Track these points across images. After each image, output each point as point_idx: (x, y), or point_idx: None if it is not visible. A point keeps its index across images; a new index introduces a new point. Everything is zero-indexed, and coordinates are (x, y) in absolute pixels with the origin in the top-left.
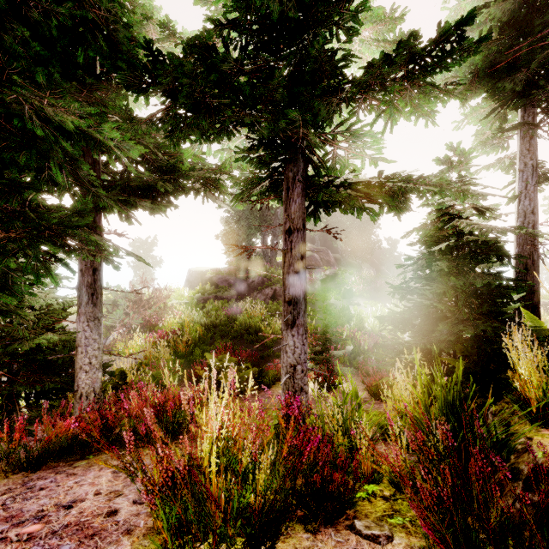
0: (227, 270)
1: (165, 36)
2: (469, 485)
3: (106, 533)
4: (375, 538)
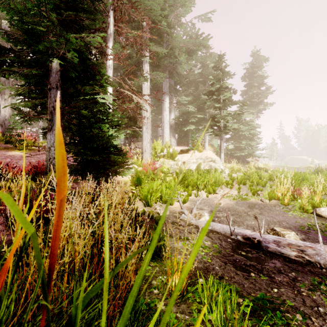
0: None
1: None
2: None
3: None
4: None
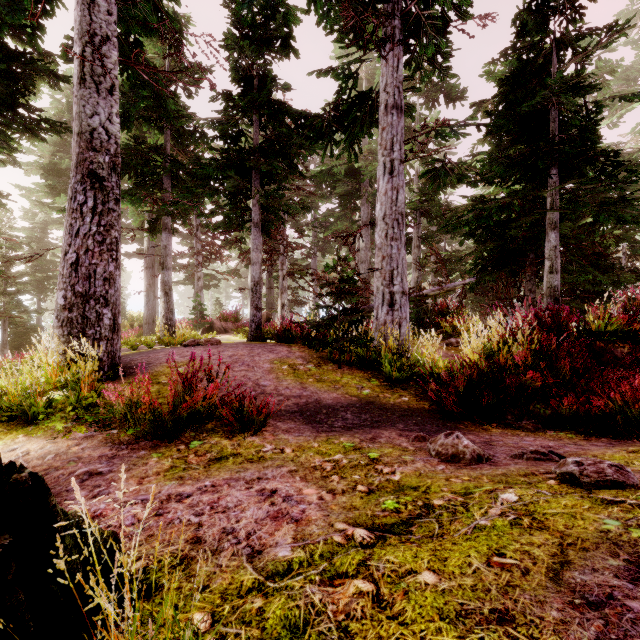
0: None
1: None
2: None
3: None
4: None
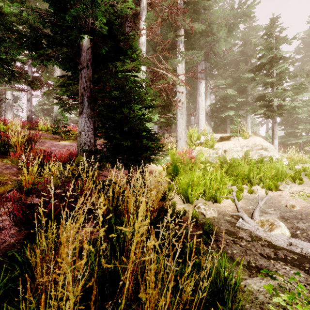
0: None
1: None
2: None
3: None
4: None
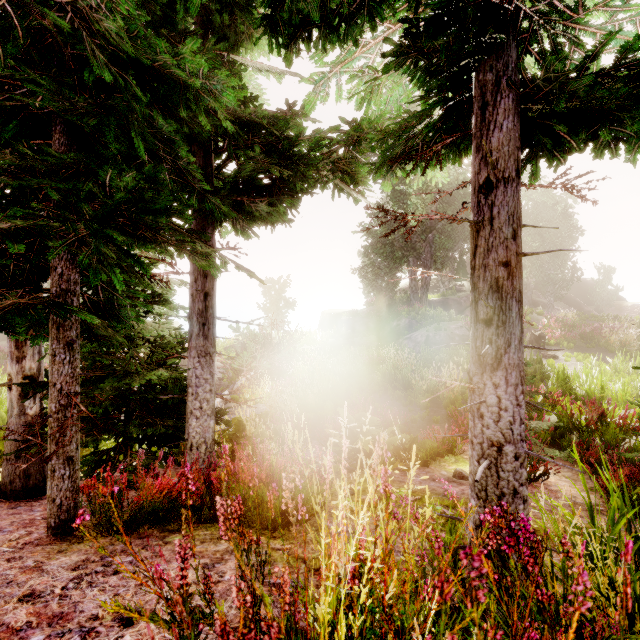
0: (366, 312)
1: None
2: None
3: None
4: None
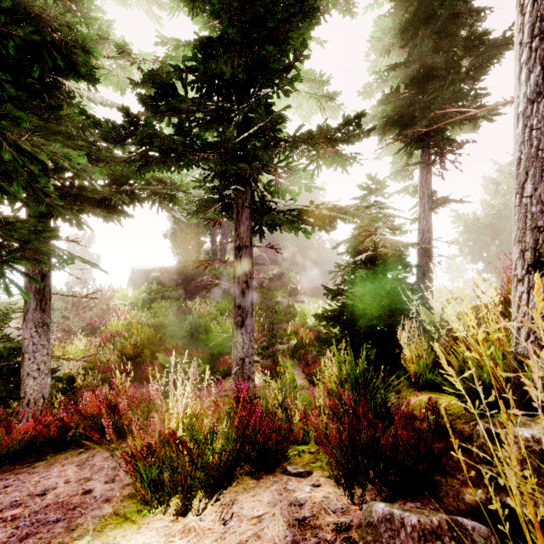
0: (175, 269)
1: (121, 55)
2: (359, 428)
3: (87, 504)
4: (300, 474)
